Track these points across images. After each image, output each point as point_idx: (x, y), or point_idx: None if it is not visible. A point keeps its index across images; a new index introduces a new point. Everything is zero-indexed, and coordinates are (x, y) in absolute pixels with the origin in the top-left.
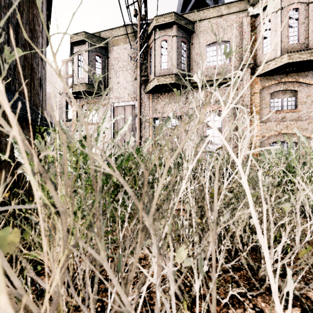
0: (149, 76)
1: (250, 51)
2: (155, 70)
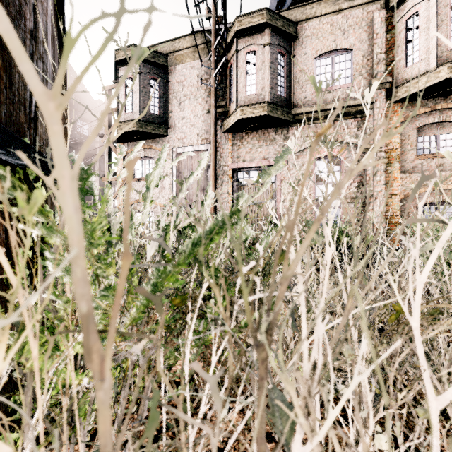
0: (229, 106)
1: (385, 62)
2: (238, 97)
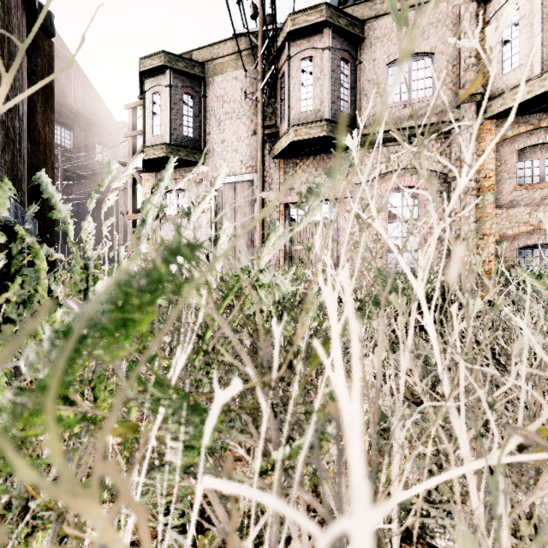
0: (280, 126)
1: (475, 69)
2: (291, 114)
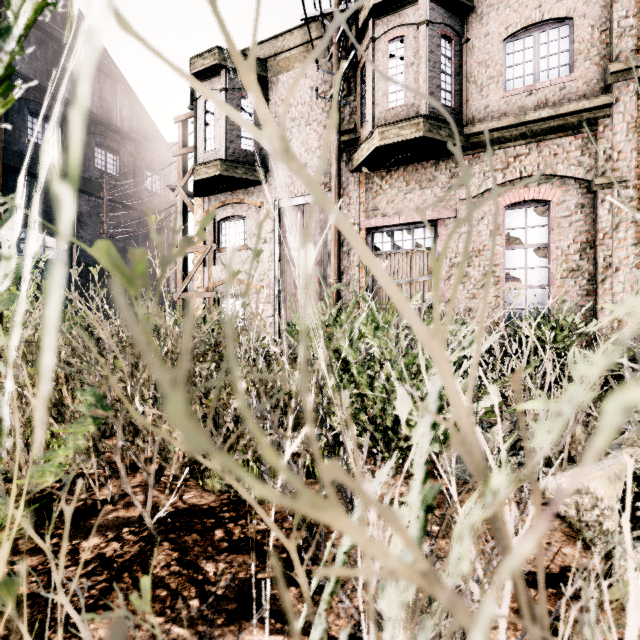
0: (360, 129)
1: (635, 33)
2: (375, 112)
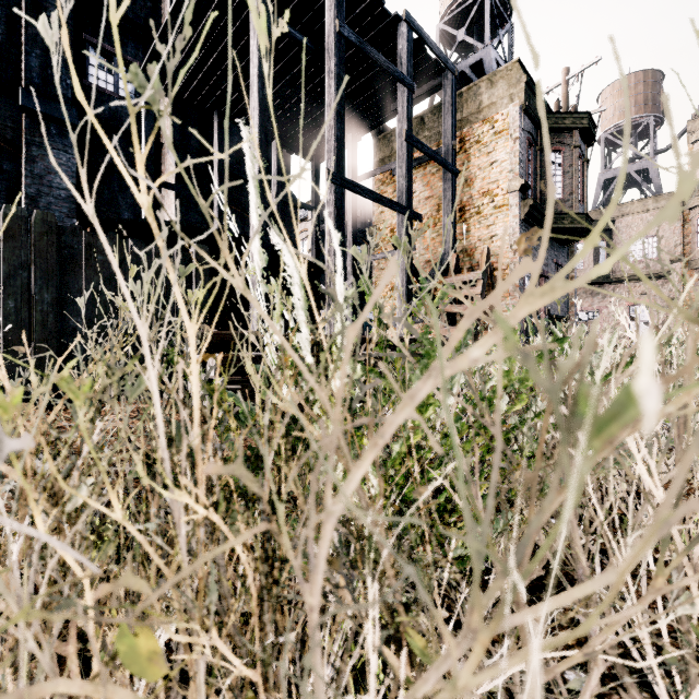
0: None
1: (681, 246)
2: None
